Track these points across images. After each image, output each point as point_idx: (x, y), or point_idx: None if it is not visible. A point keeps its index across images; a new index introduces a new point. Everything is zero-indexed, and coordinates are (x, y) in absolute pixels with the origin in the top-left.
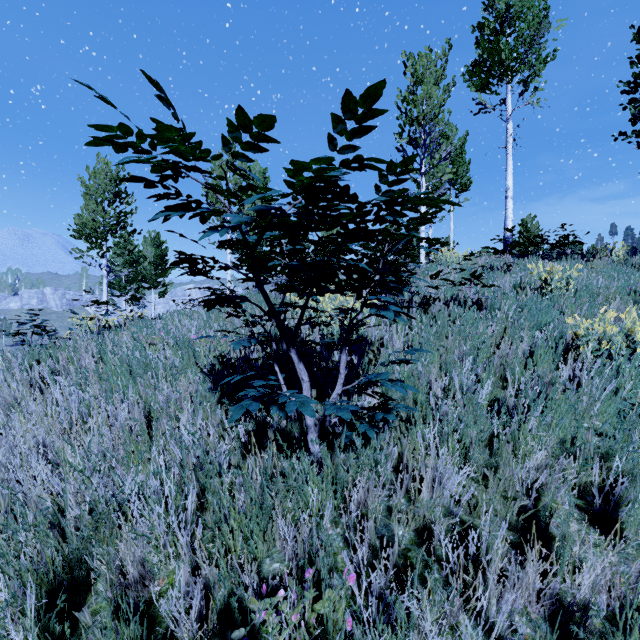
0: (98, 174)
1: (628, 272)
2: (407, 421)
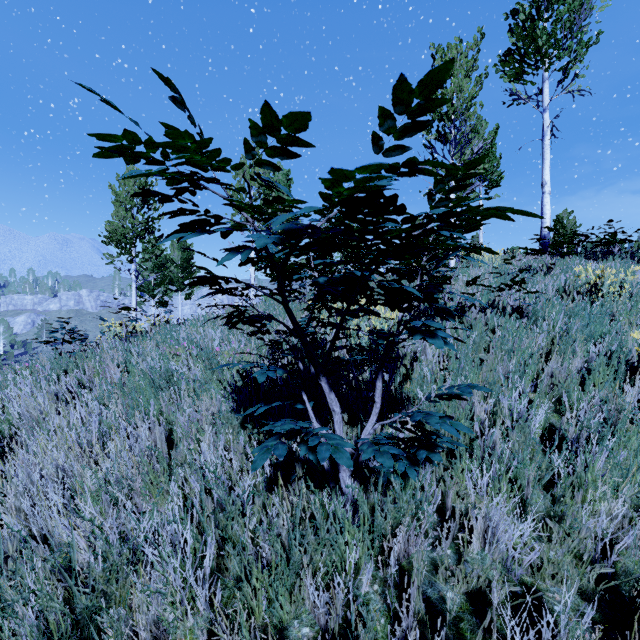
0: (127, 181)
1: None
2: (448, 451)
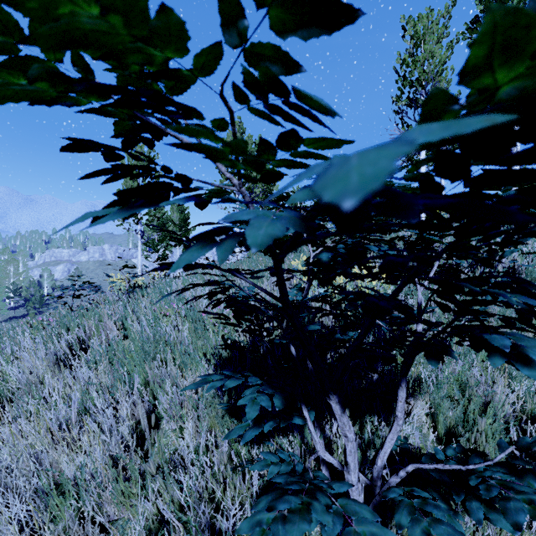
0: None
1: None
2: None
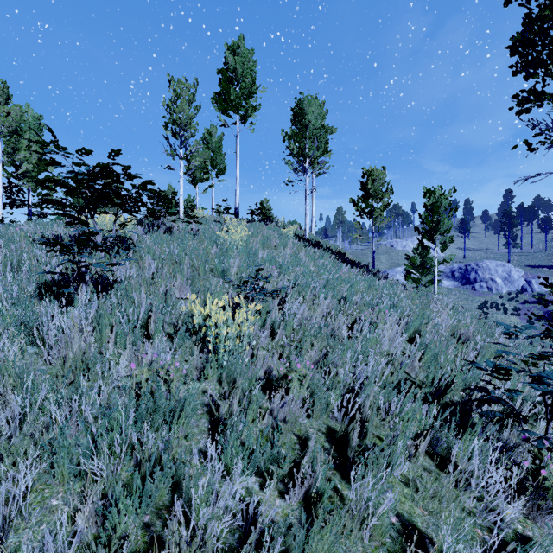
0: None
1: (275, 228)
2: None
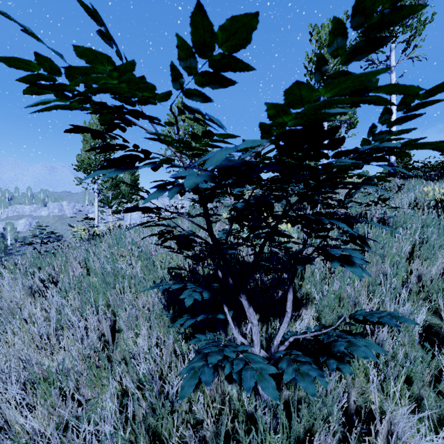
0: (92, 126)
1: None
2: None
